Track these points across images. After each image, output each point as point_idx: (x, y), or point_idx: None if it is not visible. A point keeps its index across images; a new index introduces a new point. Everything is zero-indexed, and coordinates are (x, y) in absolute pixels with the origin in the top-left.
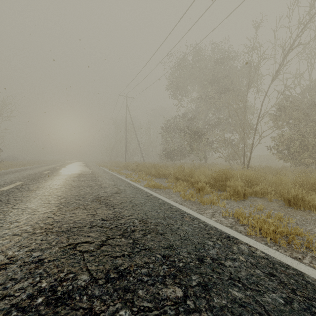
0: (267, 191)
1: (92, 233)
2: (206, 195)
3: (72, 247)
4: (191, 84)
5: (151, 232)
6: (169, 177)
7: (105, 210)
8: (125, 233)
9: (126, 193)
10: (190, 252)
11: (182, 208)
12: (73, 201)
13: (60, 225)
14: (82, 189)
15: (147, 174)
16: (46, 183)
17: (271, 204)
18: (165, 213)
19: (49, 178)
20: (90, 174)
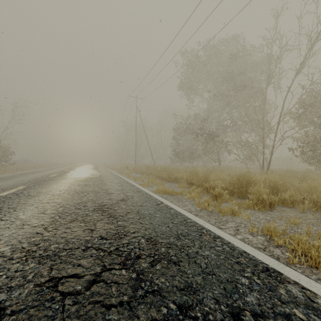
0: (297, 199)
1: (84, 259)
2: (224, 203)
3: (53, 284)
4: (203, 83)
5: (161, 260)
6: (180, 181)
7: (107, 224)
8: (127, 260)
9: (133, 200)
10: (218, 299)
11: (199, 221)
12: (72, 210)
13: (48, 245)
14: (85, 195)
15: (158, 177)
16: (49, 187)
17: (305, 216)
18: (178, 228)
19: (54, 182)
20: (97, 177)
